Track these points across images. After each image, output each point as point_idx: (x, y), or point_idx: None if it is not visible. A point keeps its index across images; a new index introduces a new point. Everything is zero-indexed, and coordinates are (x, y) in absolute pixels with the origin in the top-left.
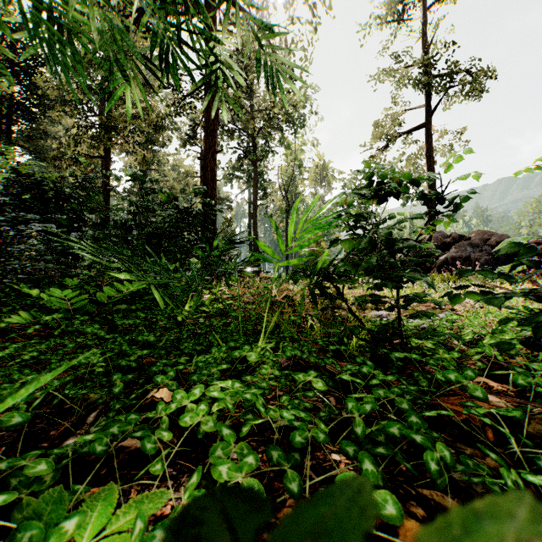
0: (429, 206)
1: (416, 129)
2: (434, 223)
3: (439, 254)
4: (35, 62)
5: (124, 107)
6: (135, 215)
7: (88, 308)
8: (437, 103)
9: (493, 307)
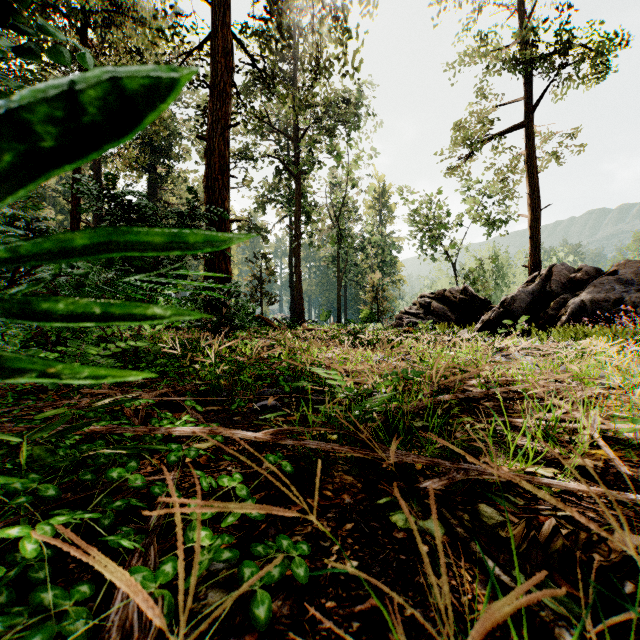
0: (533, 232)
1: (514, 128)
2: (539, 256)
3: (567, 296)
4: None
5: None
6: None
7: None
8: (545, 91)
9: None
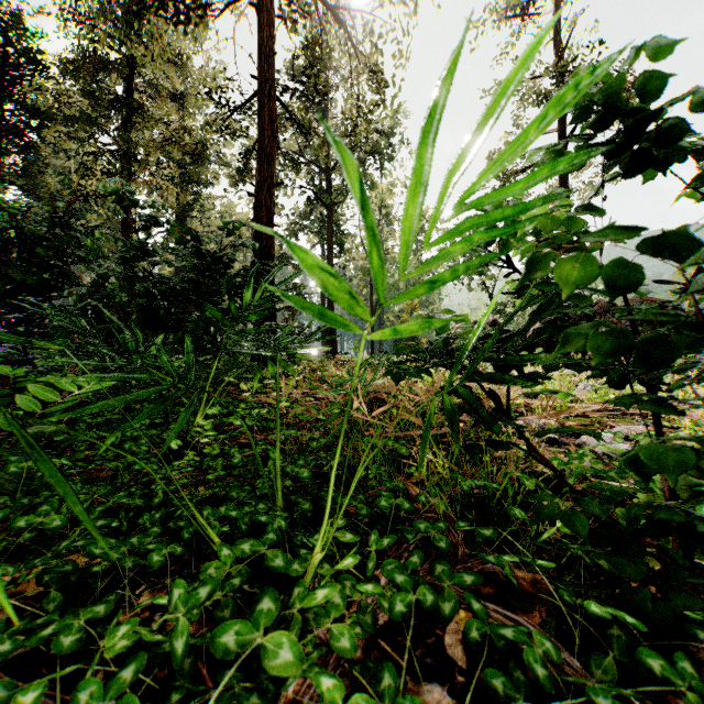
0: None
1: None
2: None
3: None
4: (32, 69)
5: (147, 125)
6: (123, 260)
7: (3, 424)
8: (575, 126)
9: (703, 411)
